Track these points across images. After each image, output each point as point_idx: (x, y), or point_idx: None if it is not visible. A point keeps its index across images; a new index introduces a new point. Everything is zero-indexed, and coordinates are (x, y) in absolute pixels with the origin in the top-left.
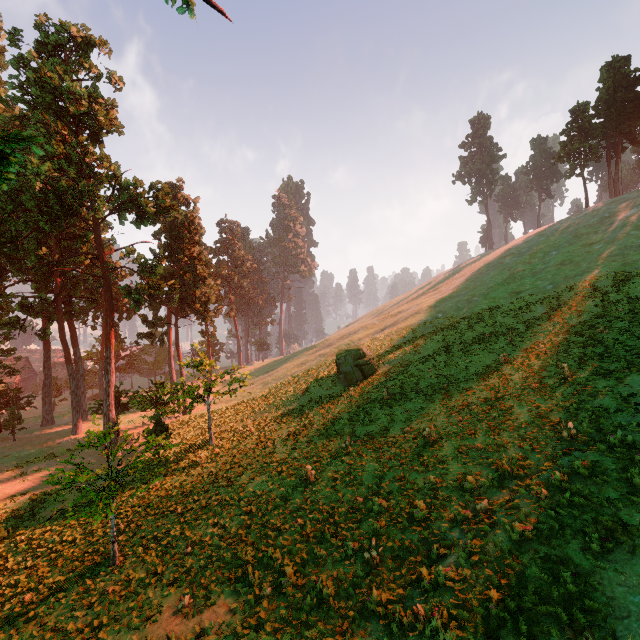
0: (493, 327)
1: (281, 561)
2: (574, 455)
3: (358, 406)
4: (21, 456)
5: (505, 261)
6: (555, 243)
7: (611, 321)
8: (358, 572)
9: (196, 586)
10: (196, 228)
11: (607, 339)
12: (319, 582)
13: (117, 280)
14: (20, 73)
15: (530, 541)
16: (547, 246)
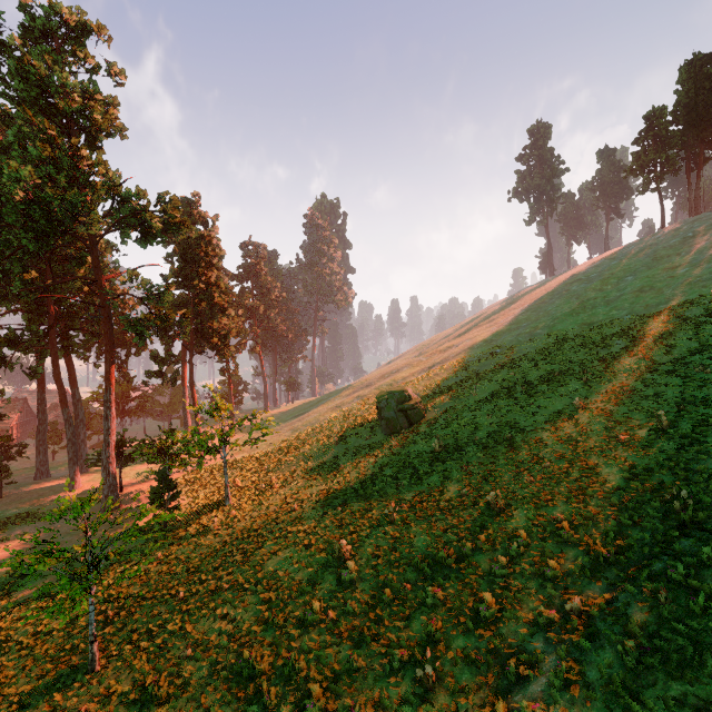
0: (563, 365)
1: (306, 672)
2: (697, 538)
3: (403, 460)
4: (6, 516)
5: (572, 288)
6: (630, 267)
7: (711, 358)
8: (408, 695)
9: (194, 706)
10: (214, 249)
11: (710, 380)
12: (356, 711)
13: (124, 310)
14: (0, 62)
15: (652, 669)
16: (621, 270)
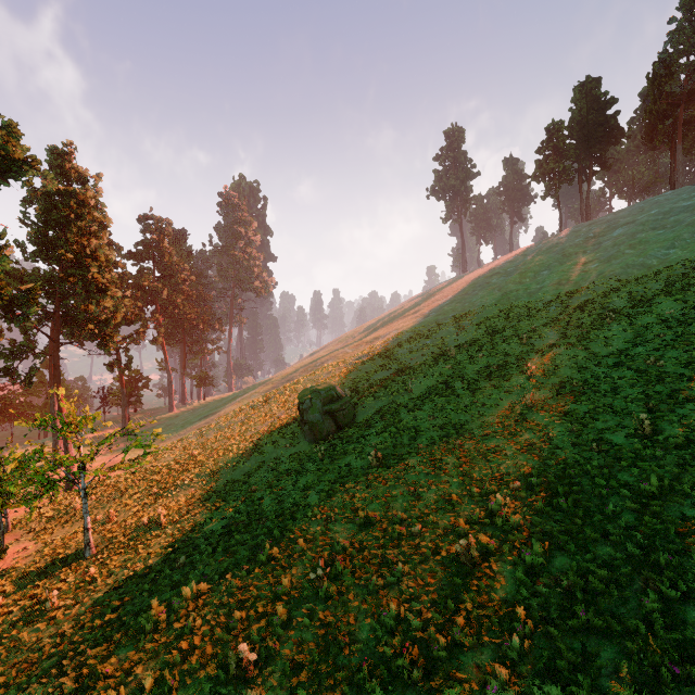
0: (499, 357)
1: None
2: None
3: (333, 480)
4: None
5: (492, 281)
6: (544, 262)
7: (658, 349)
8: None
9: None
10: (90, 212)
11: (667, 374)
12: None
13: None
14: None
15: None
16: (536, 265)
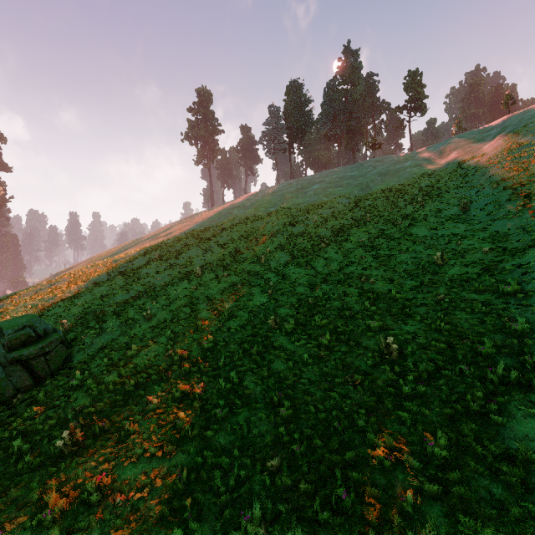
0: (242, 276)
1: None
2: None
3: None
4: None
5: (234, 212)
6: (271, 202)
7: (365, 269)
8: None
9: None
10: None
11: (380, 290)
12: None
13: None
14: None
15: None
16: (266, 203)
